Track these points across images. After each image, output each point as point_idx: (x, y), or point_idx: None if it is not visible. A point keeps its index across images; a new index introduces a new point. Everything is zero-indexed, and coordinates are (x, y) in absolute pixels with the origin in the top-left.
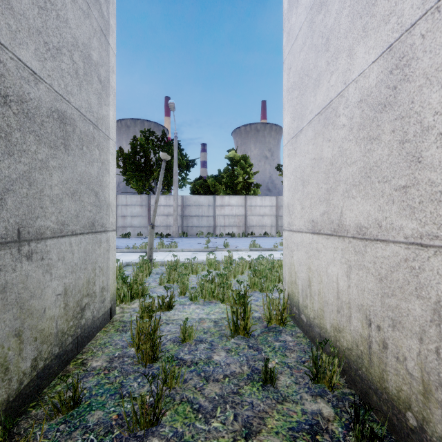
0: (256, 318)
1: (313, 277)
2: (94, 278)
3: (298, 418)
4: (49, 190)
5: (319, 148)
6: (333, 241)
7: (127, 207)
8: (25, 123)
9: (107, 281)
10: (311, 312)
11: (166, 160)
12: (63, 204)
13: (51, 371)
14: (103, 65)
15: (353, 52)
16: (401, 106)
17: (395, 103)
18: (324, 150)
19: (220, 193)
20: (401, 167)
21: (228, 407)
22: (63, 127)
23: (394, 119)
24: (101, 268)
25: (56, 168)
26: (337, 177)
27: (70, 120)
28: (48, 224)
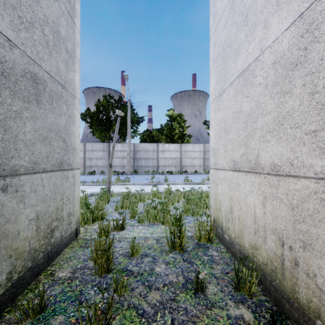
0: (189, 237)
1: (234, 205)
2: (62, 206)
3: (224, 322)
4: (22, 136)
5: (239, 103)
6: (251, 177)
7: (93, 152)
8: (0, 80)
9: (73, 208)
10: (232, 233)
11: (122, 117)
12: (35, 147)
13: (24, 281)
14: (69, 39)
15: (268, 24)
16: (311, 64)
17: (305, 62)
18: (243, 105)
19: (162, 142)
20: (311, 114)
21: (166, 312)
22: (35, 86)
23: (304, 75)
24: (68, 198)
25: (29, 118)
26: (254, 126)
27: (42, 81)
28: (22, 163)
